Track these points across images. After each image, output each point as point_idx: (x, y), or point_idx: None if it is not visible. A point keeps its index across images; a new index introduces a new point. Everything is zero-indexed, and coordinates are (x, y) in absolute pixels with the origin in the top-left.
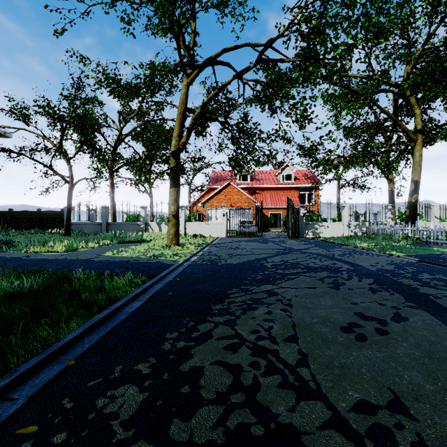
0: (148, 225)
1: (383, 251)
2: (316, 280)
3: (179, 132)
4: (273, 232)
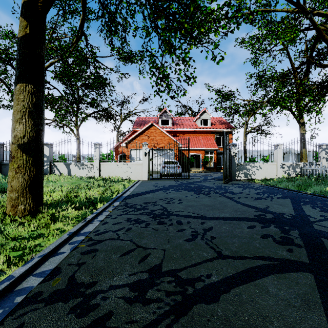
0: (54, 166)
1: None
2: None
3: None
4: (194, 172)
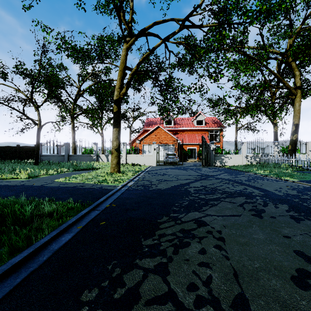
0: (99, 156)
1: (279, 177)
2: (237, 206)
3: (120, 85)
4: (190, 161)
